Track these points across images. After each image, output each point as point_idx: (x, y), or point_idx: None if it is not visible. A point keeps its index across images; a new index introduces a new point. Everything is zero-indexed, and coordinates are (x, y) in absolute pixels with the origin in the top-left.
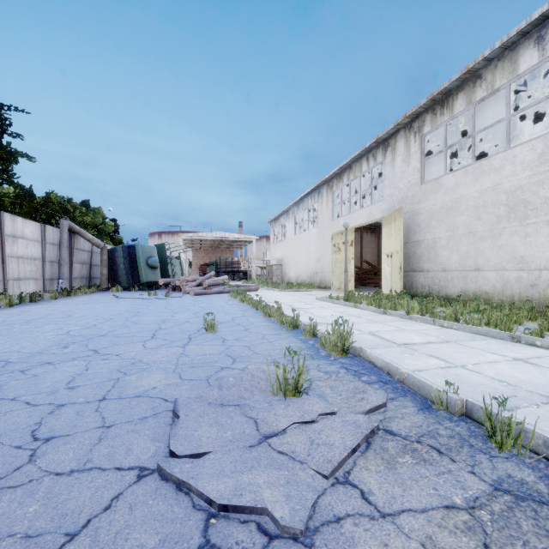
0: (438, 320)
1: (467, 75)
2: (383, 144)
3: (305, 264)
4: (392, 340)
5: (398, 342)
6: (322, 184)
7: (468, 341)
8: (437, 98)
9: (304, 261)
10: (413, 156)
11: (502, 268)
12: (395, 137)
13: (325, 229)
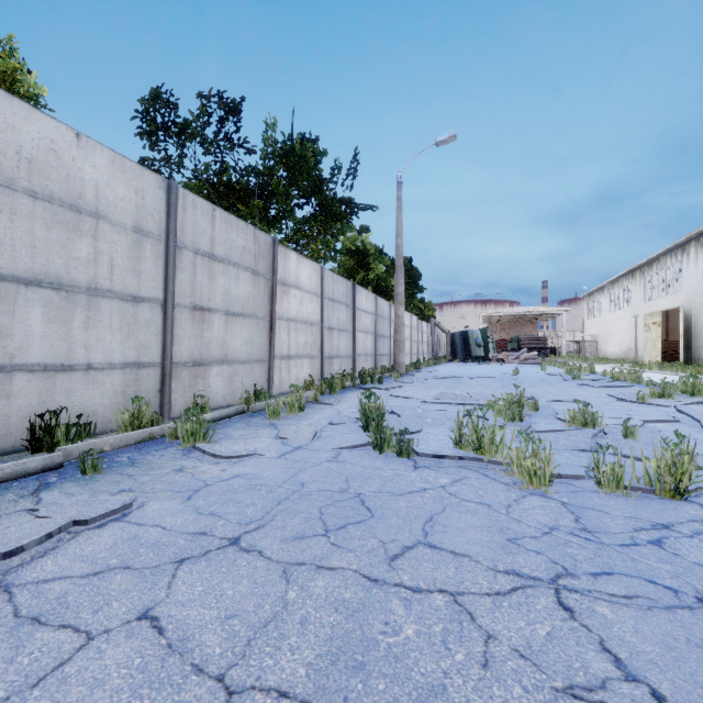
0: (659, 371)
1: None
2: (681, 247)
3: (620, 341)
4: None
5: None
6: (635, 269)
7: (654, 375)
8: None
9: (619, 338)
10: (700, 263)
11: None
12: (688, 245)
13: (638, 310)
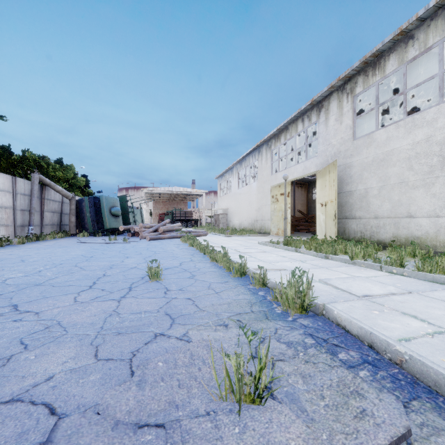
0: (386, 266)
1: (399, 36)
2: (317, 106)
3: (247, 213)
4: (349, 291)
5: (357, 294)
6: (262, 144)
7: (432, 292)
8: (369, 60)
9: (246, 210)
10: (346, 115)
11: (435, 215)
12: (328, 99)
13: (264, 183)
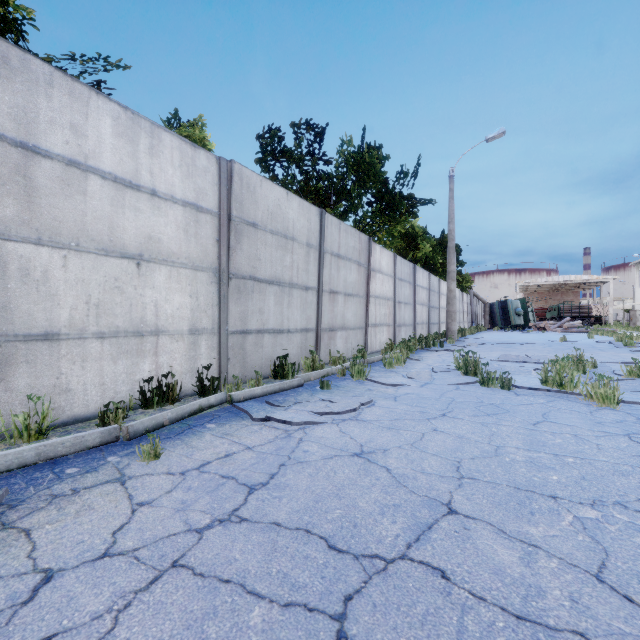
0: None
1: None
2: None
3: None
4: None
5: None
6: None
7: None
8: None
9: None
10: None
11: None
12: None
13: None
